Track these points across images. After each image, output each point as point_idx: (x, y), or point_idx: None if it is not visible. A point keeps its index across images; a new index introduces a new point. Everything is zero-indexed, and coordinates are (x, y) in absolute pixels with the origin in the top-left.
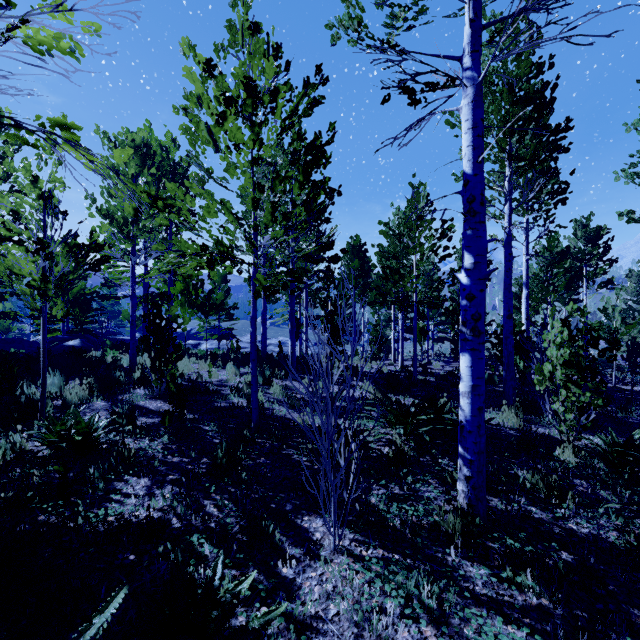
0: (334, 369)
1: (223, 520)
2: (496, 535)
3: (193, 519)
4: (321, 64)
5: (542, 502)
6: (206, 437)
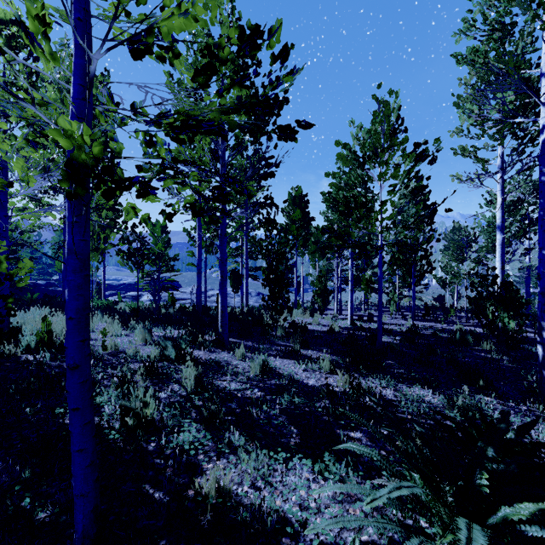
0: (278, 330)
1: None
2: None
3: None
4: None
5: None
6: None
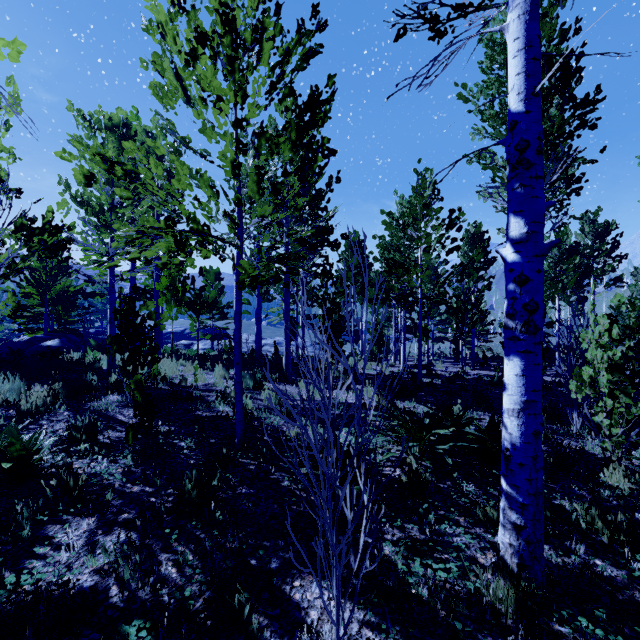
0: (332, 371)
1: (182, 588)
2: (565, 614)
3: (139, 589)
4: (318, 4)
5: (605, 550)
6: (180, 456)
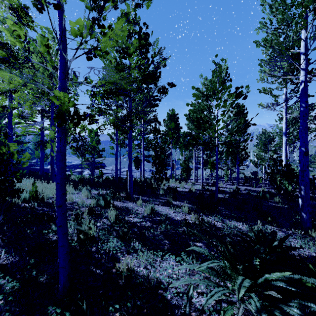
0: (160, 190)
1: None
2: None
3: None
4: None
5: None
6: None
